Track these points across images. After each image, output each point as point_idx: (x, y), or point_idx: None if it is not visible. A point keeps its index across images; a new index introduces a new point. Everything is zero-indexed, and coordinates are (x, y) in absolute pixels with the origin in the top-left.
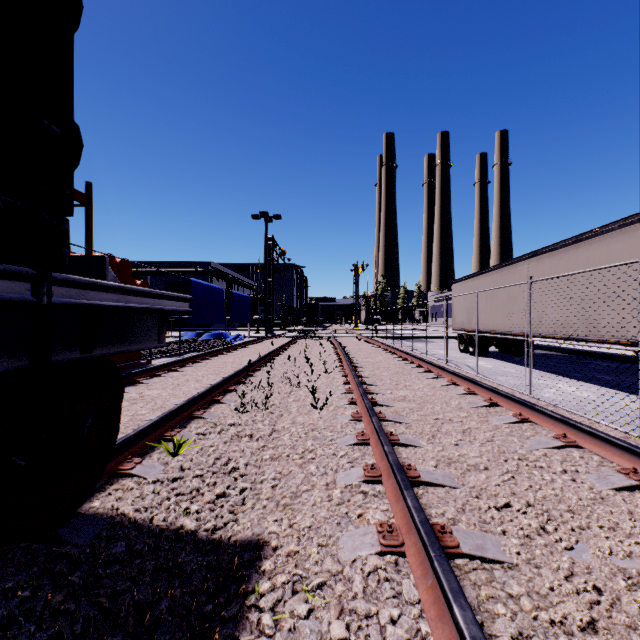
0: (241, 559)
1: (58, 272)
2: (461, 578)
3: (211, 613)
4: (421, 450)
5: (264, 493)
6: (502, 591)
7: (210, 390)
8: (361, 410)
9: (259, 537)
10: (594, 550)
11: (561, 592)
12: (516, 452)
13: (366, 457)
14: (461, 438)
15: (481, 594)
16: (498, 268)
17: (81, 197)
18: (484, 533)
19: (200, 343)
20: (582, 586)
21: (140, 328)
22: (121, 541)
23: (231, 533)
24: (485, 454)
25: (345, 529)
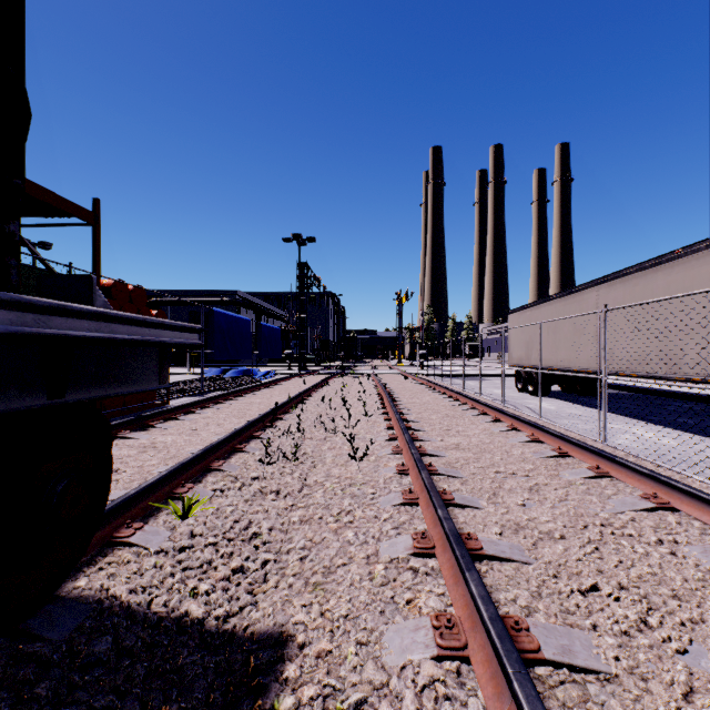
0: (258, 660)
1: (2, 290)
2: (545, 696)
3: None
4: (481, 512)
5: (290, 567)
6: None
7: (231, 437)
8: (407, 461)
9: (282, 629)
10: None
11: None
12: (597, 515)
13: (415, 521)
14: (528, 497)
15: None
16: (562, 296)
17: (87, 215)
18: (569, 628)
19: (224, 381)
20: None
21: (134, 365)
22: (107, 635)
23: (247, 622)
24: (559, 518)
25: (391, 620)
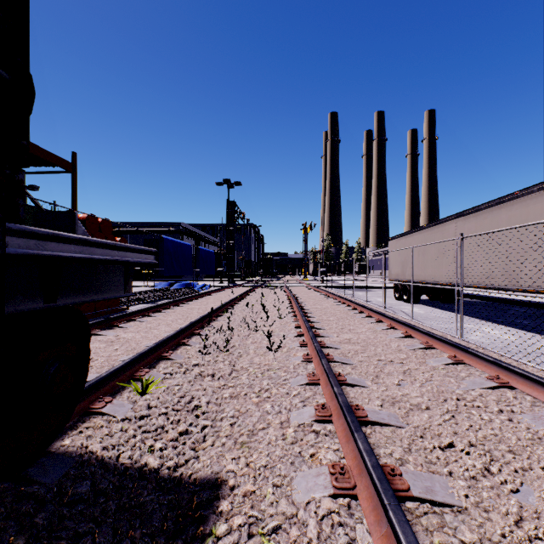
0: (200, 498)
1: (13, 222)
2: (413, 523)
3: None
4: (367, 390)
5: (223, 431)
6: (454, 538)
7: (177, 333)
8: (311, 352)
9: (217, 475)
10: (539, 493)
11: (513, 539)
12: (454, 392)
13: (317, 396)
14: (402, 378)
15: (434, 541)
16: (429, 227)
17: (67, 165)
18: (432, 474)
19: (171, 292)
20: (533, 533)
21: (106, 279)
22: (87, 480)
23: (191, 471)
24: (426, 394)
25: (299, 469)
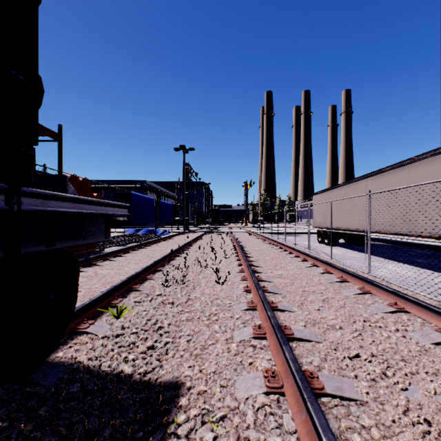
0: (164, 396)
1: (26, 187)
2: (326, 412)
3: (142, 439)
4: (293, 314)
5: (181, 346)
6: (357, 423)
7: (144, 270)
8: (250, 285)
9: (177, 379)
10: (423, 390)
11: (401, 424)
12: (361, 315)
13: (254, 319)
14: (322, 305)
15: (341, 425)
16: (345, 184)
17: (55, 135)
18: (341, 377)
19: (138, 236)
20: (416, 419)
21: (91, 227)
22: (77, 383)
23: (157, 376)
24: (339, 317)
25: (240, 374)
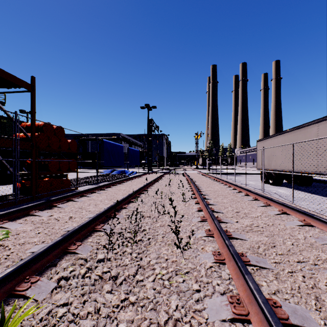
0: None
1: None
2: None
3: None
4: None
5: None
6: None
7: (93, 219)
8: (221, 248)
9: None
10: None
11: None
12: None
13: None
14: None
15: None
16: (292, 130)
17: (27, 85)
18: None
19: (110, 176)
20: None
21: None
22: None
23: None
24: None
25: None
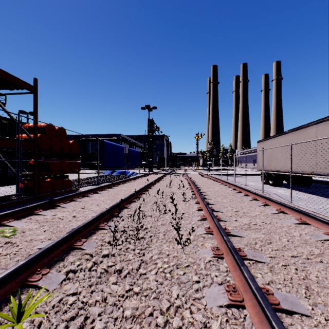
0: None
1: None
2: None
3: None
4: (314, 325)
5: None
6: None
7: (97, 218)
8: (220, 244)
9: None
10: None
11: None
12: None
13: None
14: None
15: None
16: (291, 131)
17: (30, 87)
18: None
19: (111, 177)
20: None
21: None
22: None
23: None
24: None
25: None
